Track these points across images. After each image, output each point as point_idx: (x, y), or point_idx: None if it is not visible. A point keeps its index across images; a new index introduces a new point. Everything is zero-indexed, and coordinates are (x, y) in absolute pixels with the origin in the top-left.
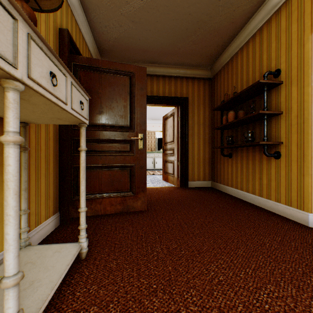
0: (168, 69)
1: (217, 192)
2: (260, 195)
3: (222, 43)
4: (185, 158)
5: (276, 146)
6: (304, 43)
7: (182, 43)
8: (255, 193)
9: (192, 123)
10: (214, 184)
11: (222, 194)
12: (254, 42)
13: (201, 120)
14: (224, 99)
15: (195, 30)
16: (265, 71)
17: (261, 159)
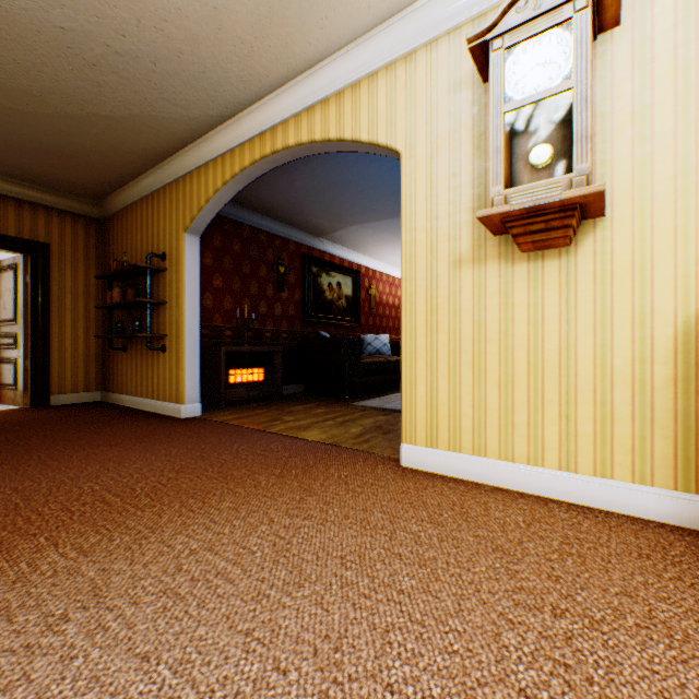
0: (0, 182)
1: (107, 405)
2: (153, 398)
3: (109, 183)
4: (45, 354)
5: (164, 339)
6: (180, 239)
7: (30, 160)
8: (149, 397)
9: (63, 292)
10: (107, 395)
11: (112, 407)
12: (149, 205)
13: (82, 287)
14: (119, 263)
15: (54, 156)
16: (157, 248)
17: (154, 353)
